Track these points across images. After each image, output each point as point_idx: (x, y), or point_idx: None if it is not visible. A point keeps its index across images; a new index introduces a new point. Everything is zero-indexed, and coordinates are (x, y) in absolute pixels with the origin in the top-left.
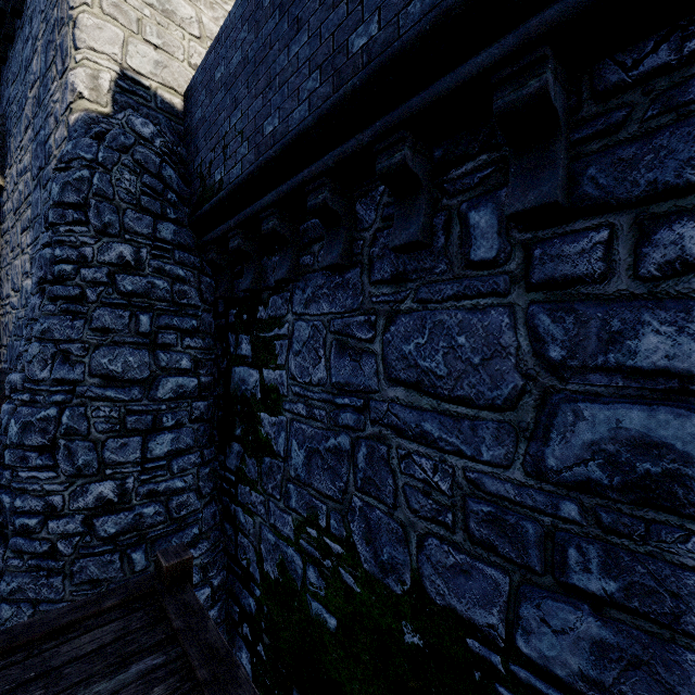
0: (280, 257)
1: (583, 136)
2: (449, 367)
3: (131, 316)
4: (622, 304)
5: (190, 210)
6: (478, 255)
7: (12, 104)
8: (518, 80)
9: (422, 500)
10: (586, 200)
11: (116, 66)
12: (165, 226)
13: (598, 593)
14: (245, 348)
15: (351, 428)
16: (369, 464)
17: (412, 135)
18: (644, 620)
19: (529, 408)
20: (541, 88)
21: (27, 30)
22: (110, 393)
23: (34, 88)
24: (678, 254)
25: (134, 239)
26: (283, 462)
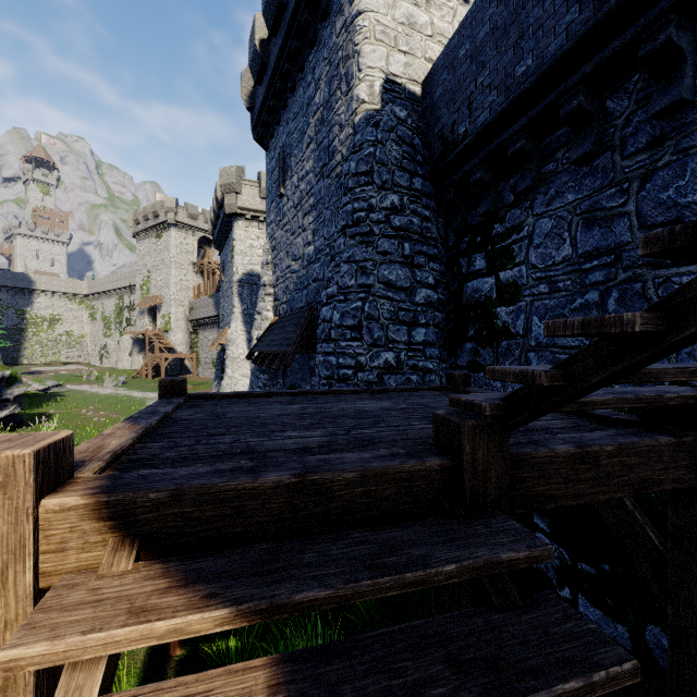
0: (522, 174)
1: None
2: None
3: (398, 244)
4: None
5: (429, 168)
6: None
7: (293, 135)
8: None
9: None
10: None
11: (383, 75)
12: (417, 180)
13: None
14: (479, 263)
15: (600, 283)
16: (621, 304)
17: (676, 17)
18: None
19: None
20: None
21: (309, 78)
22: (389, 294)
23: (316, 114)
24: None
25: (399, 191)
26: (522, 338)
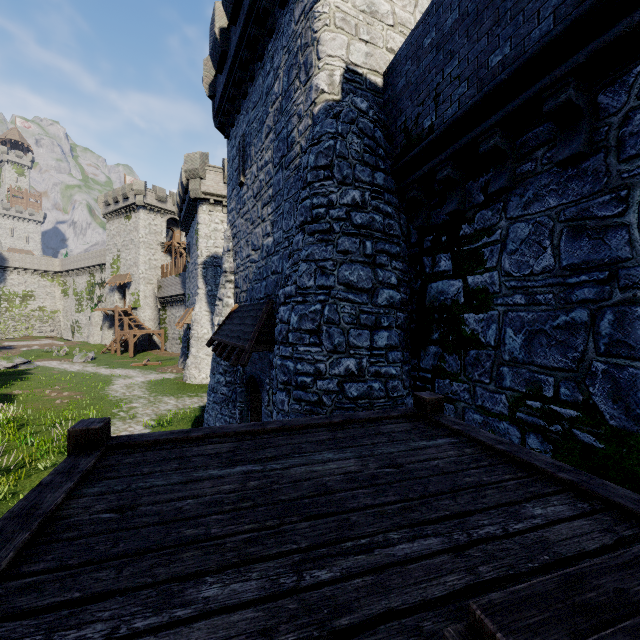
0: (495, 173)
1: None
2: None
3: (360, 243)
4: None
5: (391, 162)
6: None
7: (252, 124)
8: None
9: None
10: None
11: (343, 64)
12: (379, 175)
13: None
14: (444, 264)
15: (590, 301)
16: (618, 328)
17: None
18: None
19: None
20: None
21: (268, 67)
22: (350, 296)
23: (275, 104)
24: None
25: (360, 186)
26: (494, 349)
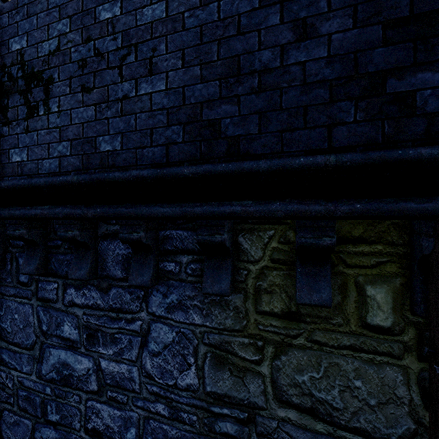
0: None
1: (52, 245)
2: (12, 328)
3: None
4: (60, 313)
5: None
6: (22, 279)
7: None
8: (14, 227)
9: (2, 393)
10: (52, 270)
11: None
12: None
13: (55, 421)
14: None
15: None
16: None
17: None
18: (65, 427)
19: (37, 349)
20: (20, 235)
21: None
22: None
23: None
24: (72, 299)
25: None
26: None
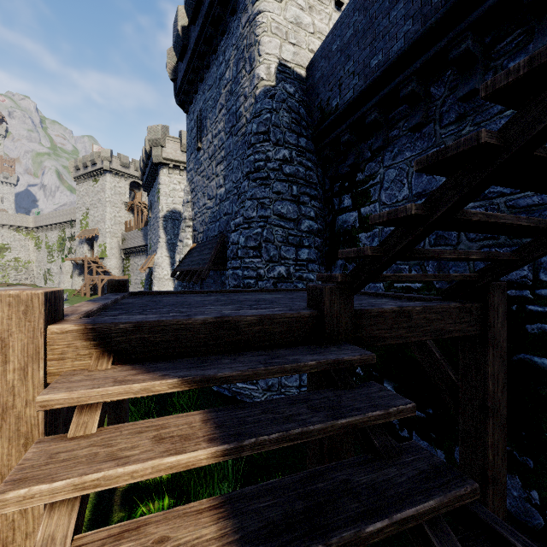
0: (376, 137)
1: None
2: None
3: (288, 187)
4: None
5: (311, 131)
6: None
7: (208, 102)
8: None
9: None
10: None
11: (277, 60)
12: (302, 139)
13: None
14: (347, 202)
15: None
16: None
17: (472, 33)
18: None
19: None
20: None
21: (221, 59)
22: (282, 223)
23: (227, 87)
24: None
25: (289, 147)
26: None
